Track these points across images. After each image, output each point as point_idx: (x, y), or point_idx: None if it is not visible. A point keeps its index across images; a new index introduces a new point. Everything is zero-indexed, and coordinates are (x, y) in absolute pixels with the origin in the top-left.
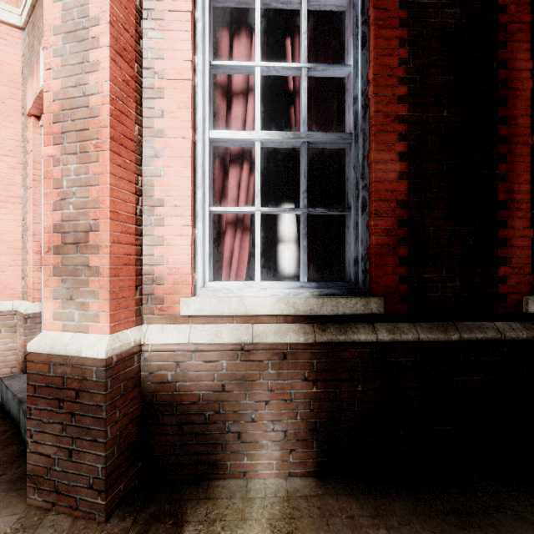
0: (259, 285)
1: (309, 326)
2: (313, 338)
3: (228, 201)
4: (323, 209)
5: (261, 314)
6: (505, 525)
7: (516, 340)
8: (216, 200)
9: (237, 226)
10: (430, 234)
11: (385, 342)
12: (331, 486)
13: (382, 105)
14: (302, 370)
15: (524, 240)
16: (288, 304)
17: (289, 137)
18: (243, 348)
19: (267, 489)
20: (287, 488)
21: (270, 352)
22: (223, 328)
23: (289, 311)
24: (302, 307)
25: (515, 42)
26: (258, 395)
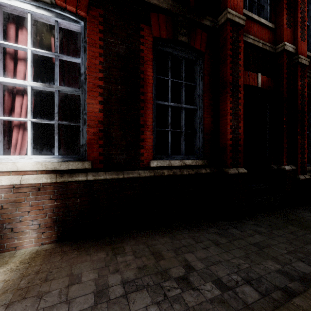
0: (29, 157)
1: (54, 175)
2: (55, 180)
3: (14, 114)
4: (66, 122)
5: (27, 170)
6: (126, 241)
7: (145, 177)
8: (6, 113)
9: (20, 127)
10: (113, 136)
11: (91, 180)
12: (62, 244)
13: (92, 80)
14: (49, 195)
15: (150, 139)
16: (42, 165)
17: (47, 86)
18: (14, 186)
19: (26, 251)
20: (38, 249)
21: (31, 188)
22: (3, 178)
23: (42, 168)
24: (50, 166)
25: (147, 65)
26: (24, 209)
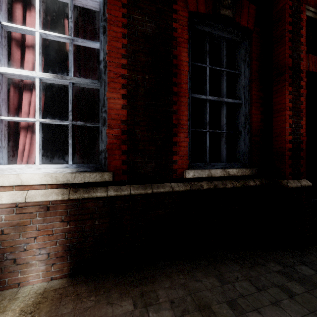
0: (37, 167)
1: (67, 190)
2: (67, 196)
3: (22, 114)
4: (82, 122)
5: (34, 184)
6: (158, 281)
7: (179, 191)
8: (11, 112)
9: (28, 130)
10: (139, 139)
11: (112, 196)
12: (76, 280)
13: (113, 67)
14: (60, 216)
15: (185, 143)
16: (52, 178)
17: (59, 78)
18: (17, 205)
19: (32, 290)
20: (46, 287)
21: (38, 207)
22: (4, 194)
23: (52, 181)
24: (61, 179)
25: (181, 47)
26: (29, 234)
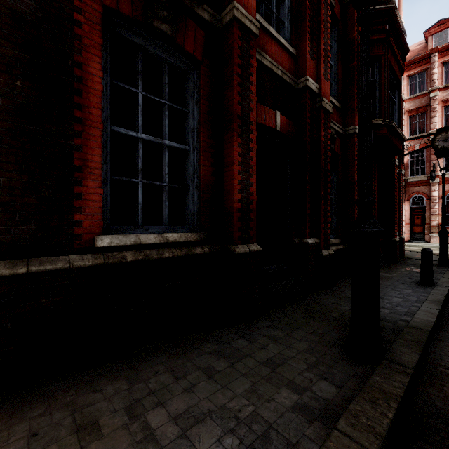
0: None
1: None
2: None
3: None
4: None
5: None
6: (24, 410)
7: (84, 267)
8: None
9: None
10: (1, 184)
11: None
12: None
13: None
14: None
15: (96, 196)
16: None
17: None
18: None
19: None
20: None
21: None
22: None
23: None
24: None
25: (89, 53)
26: None
